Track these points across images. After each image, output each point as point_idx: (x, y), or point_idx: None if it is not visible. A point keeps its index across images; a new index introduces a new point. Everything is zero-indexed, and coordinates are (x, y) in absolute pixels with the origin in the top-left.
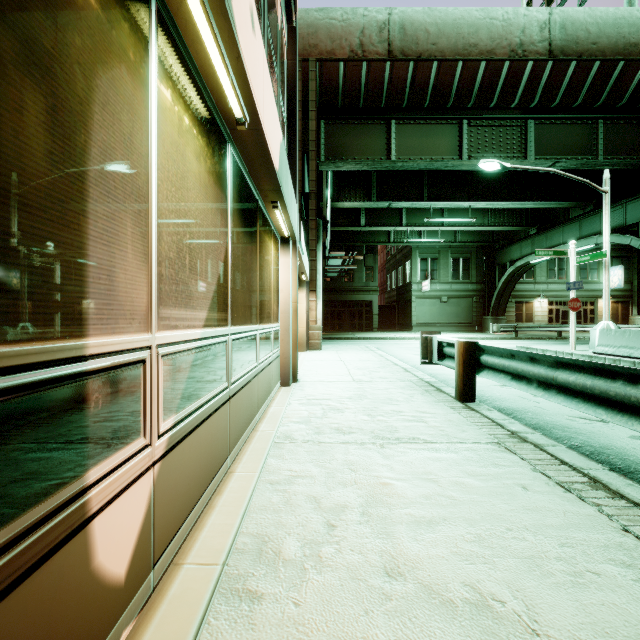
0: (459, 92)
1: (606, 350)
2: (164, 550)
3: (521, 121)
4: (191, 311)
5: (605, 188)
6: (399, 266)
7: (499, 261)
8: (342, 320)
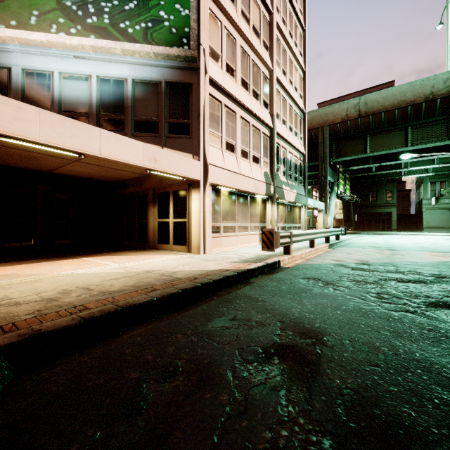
0: (399, 119)
1: None
2: None
3: (447, 120)
4: (282, 222)
5: None
6: (419, 187)
7: None
8: (370, 224)
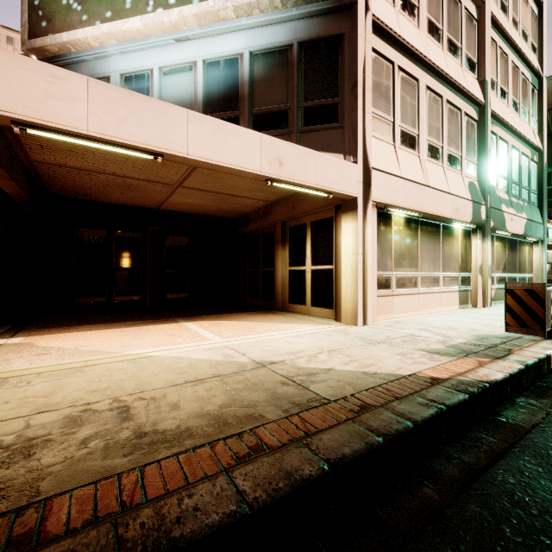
0: None
1: None
2: (496, 301)
3: None
4: (499, 271)
5: None
6: None
7: None
8: None
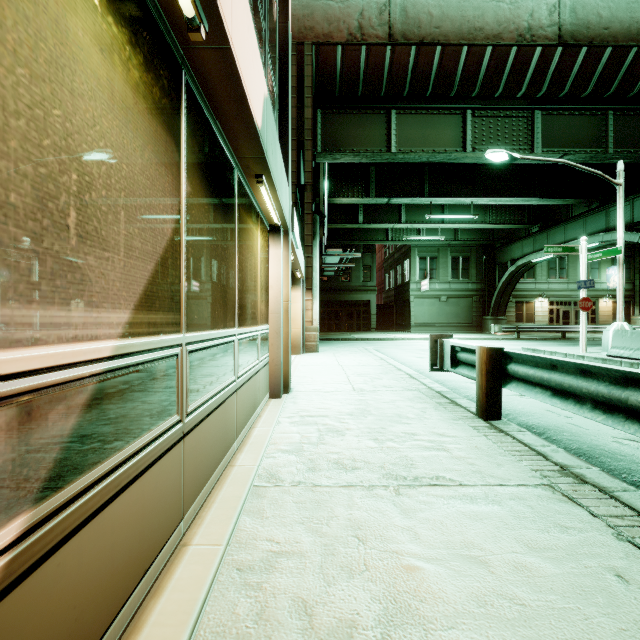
0: (463, 80)
1: (622, 353)
2: None
3: (527, 112)
4: (85, 311)
5: (619, 180)
6: (397, 265)
7: (499, 260)
8: (339, 320)
